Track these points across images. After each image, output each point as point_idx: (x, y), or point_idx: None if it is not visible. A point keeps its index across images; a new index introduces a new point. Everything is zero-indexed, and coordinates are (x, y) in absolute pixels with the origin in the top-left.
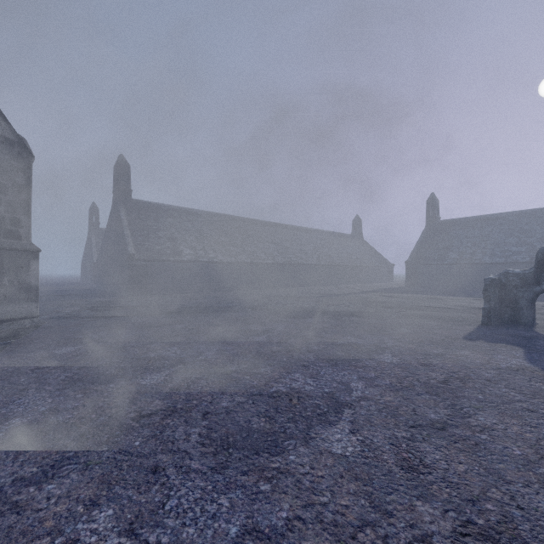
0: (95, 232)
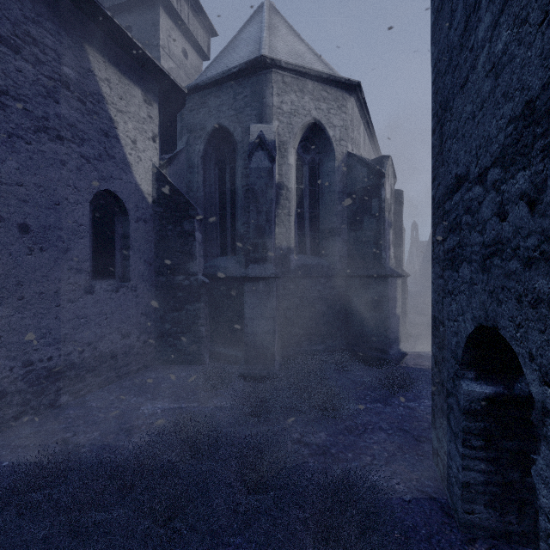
0: (415, 245)
